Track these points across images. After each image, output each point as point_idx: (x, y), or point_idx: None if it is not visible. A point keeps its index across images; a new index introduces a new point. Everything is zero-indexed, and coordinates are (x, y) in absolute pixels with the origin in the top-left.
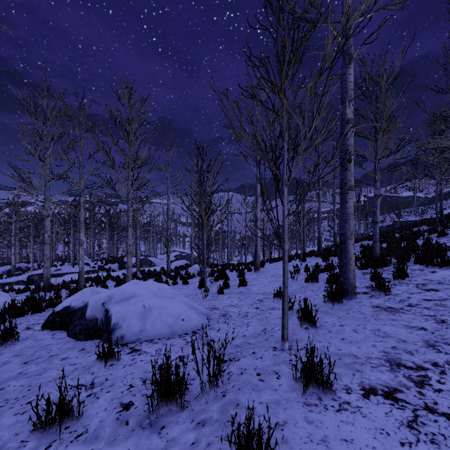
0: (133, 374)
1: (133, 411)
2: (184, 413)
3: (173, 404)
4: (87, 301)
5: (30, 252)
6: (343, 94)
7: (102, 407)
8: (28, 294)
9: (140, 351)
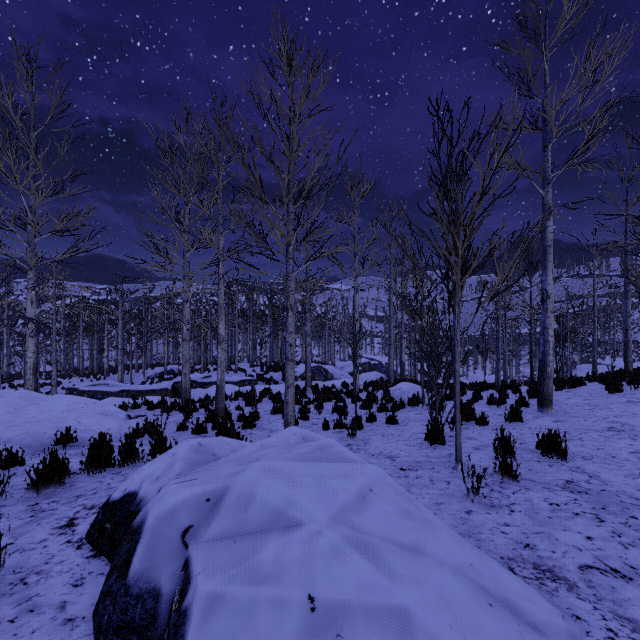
0: None
1: None
2: None
3: None
4: (144, 515)
5: (180, 351)
6: None
7: None
8: (159, 412)
9: None
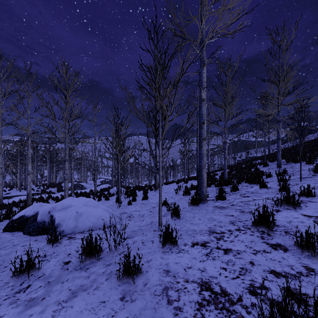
0: (70, 249)
1: (71, 264)
2: (100, 262)
3: (94, 258)
4: (38, 211)
5: None
6: (200, 84)
7: (52, 264)
8: None
9: (75, 238)
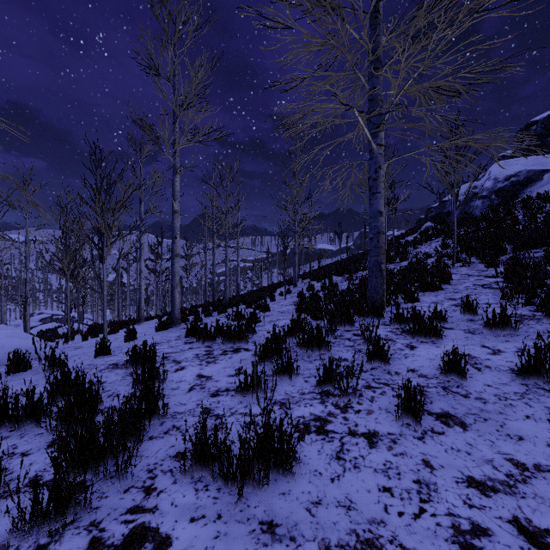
0: None
1: None
2: (28, 371)
3: (21, 370)
4: None
5: None
6: (173, 193)
7: None
8: None
9: None
